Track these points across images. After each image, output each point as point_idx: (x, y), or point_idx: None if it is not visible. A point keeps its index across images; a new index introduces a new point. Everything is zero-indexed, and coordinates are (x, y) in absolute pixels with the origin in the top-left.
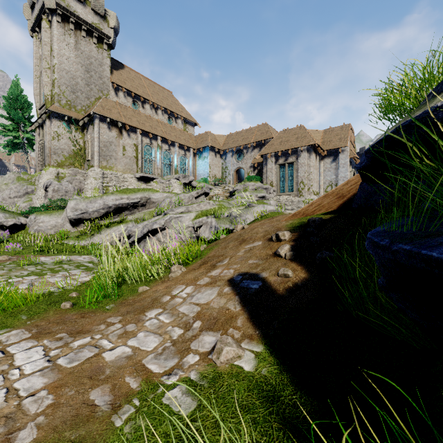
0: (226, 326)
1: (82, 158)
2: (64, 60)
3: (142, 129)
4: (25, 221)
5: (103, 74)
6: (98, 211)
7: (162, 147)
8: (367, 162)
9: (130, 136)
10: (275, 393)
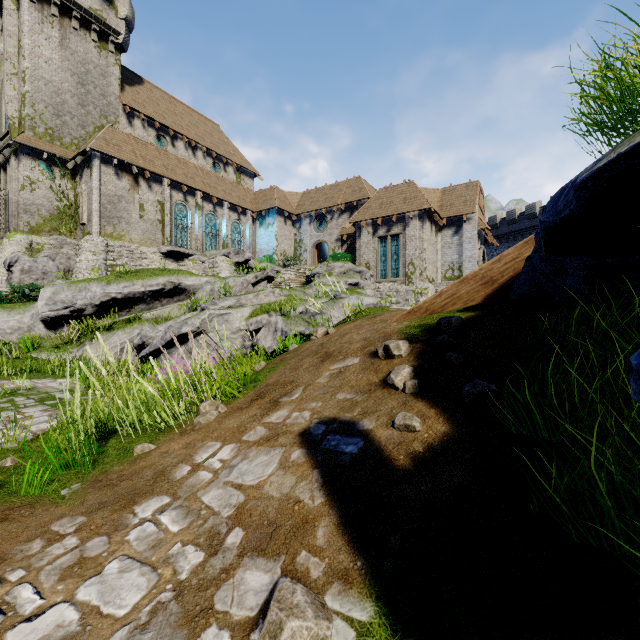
0: (294, 544)
1: (72, 221)
2: (42, 63)
3: (172, 179)
4: None
5: (108, 90)
6: (93, 304)
7: (203, 208)
8: (575, 208)
9: (152, 189)
10: None
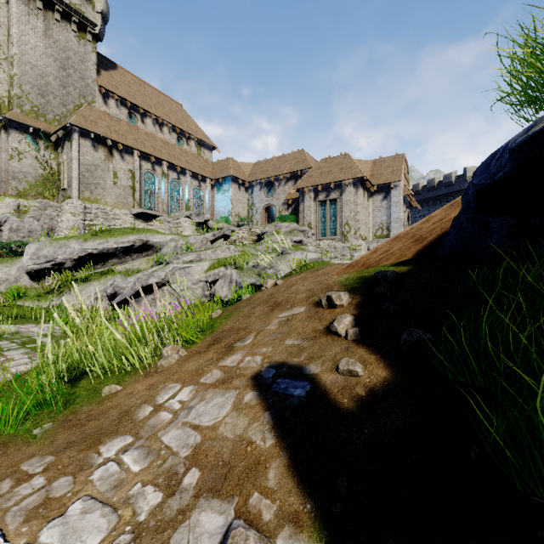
0: (247, 486)
1: (54, 186)
2: (28, 50)
3: (141, 150)
4: None
5: (86, 74)
6: (72, 259)
7: (168, 176)
8: (509, 171)
9: (124, 159)
10: None
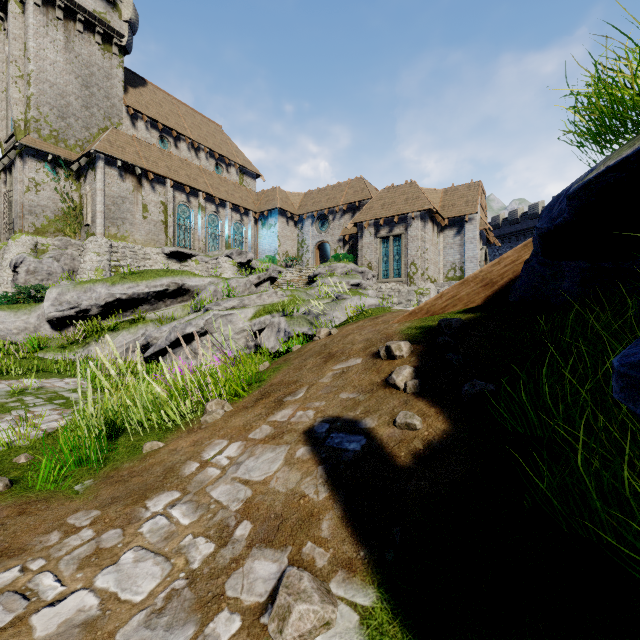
0: (300, 536)
1: (76, 222)
2: (47, 66)
3: (175, 180)
4: None
5: (112, 92)
6: (98, 305)
7: (206, 208)
8: (568, 216)
9: (155, 190)
10: None
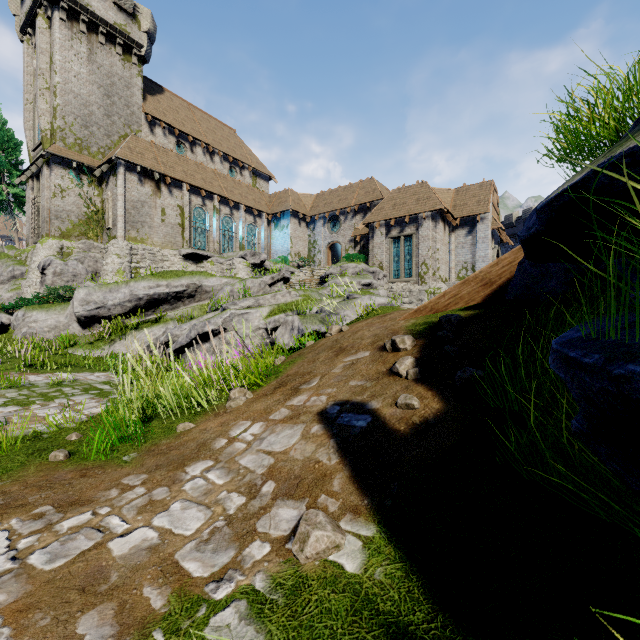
0: (315, 491)
1: (98, 226)
2: (72, 78)
3: (191, 184)
4: (8, 320)
5: (131, 100)
6: (122, 305)
7: (220, 211)
8: (539, 227)
9: (172, 194)
10: (400, 618)
